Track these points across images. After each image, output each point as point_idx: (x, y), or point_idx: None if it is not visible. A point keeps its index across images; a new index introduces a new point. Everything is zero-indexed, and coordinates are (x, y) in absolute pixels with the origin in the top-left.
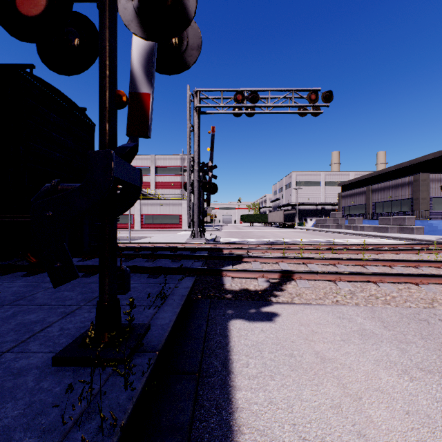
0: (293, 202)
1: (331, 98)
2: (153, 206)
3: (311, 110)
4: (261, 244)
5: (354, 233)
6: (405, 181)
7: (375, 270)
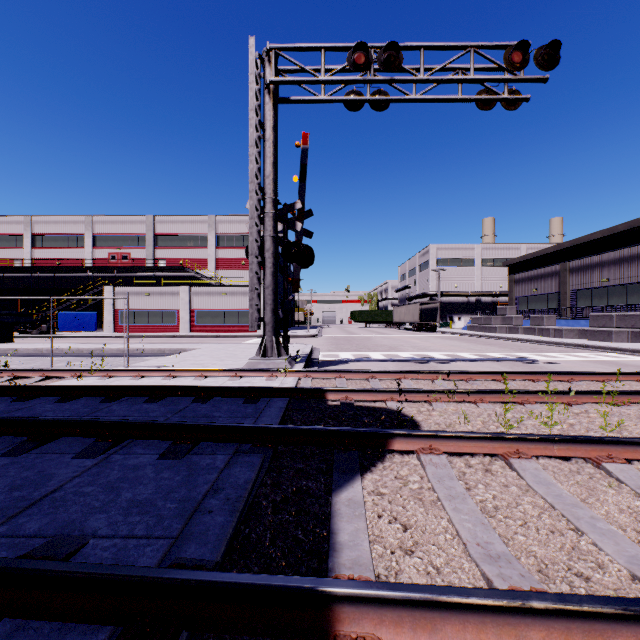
0: (433, 291)
1: (555, 59)
2: (211, 296)
3: (506, 93)
4: (409, 372)
5: (550, 341)
6: (635, 253)
7: None
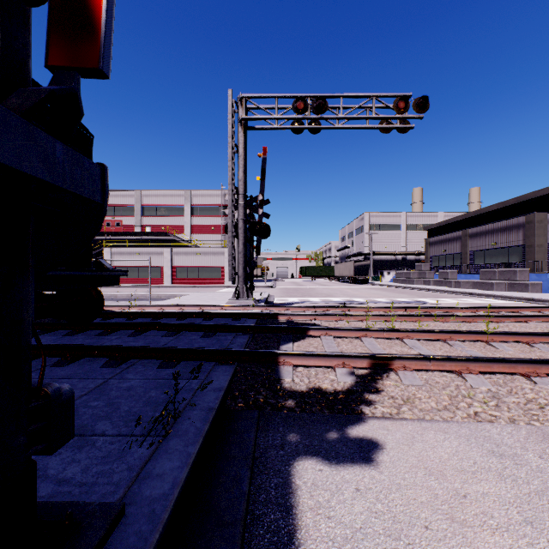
0: (366, 251)
1: (426, 106)
2: (188, 255)
3: (398, 124)
4: (330, 307)
5: (449, 290)
6: (514, 223)
7: (508, 349)
